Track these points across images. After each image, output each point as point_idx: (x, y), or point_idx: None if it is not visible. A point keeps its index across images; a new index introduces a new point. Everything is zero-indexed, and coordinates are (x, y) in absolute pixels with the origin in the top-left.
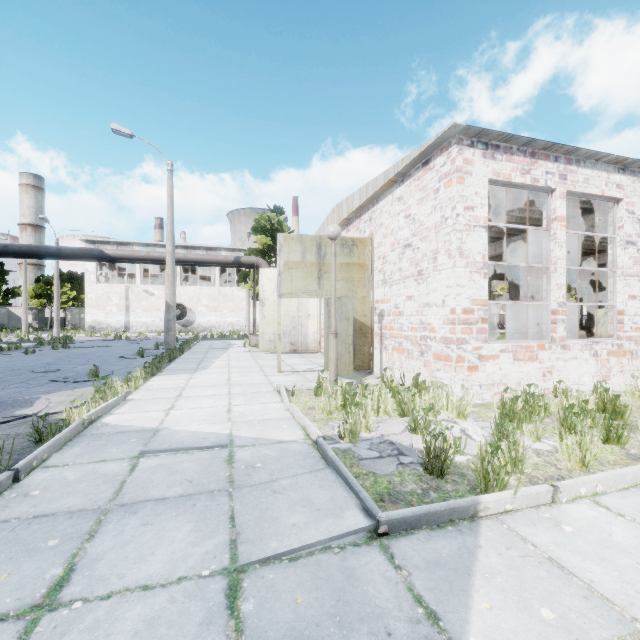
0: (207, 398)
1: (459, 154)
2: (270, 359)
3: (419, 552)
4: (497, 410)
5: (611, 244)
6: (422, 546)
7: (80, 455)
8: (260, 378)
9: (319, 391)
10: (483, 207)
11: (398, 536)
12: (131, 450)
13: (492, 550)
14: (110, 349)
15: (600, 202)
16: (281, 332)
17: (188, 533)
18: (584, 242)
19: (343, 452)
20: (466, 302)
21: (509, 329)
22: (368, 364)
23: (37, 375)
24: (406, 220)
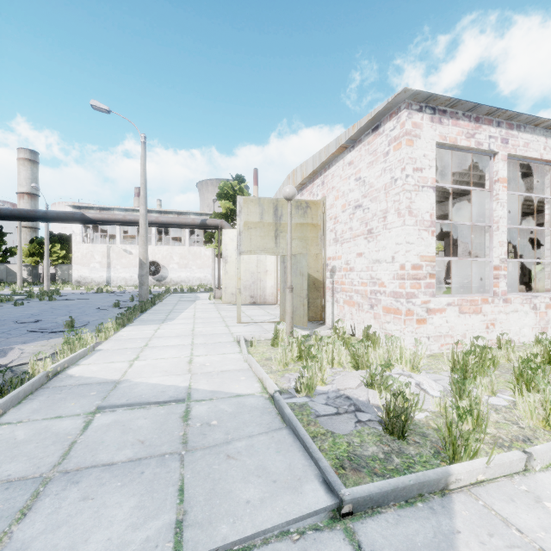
0: (171, 348)
1: (408, 118)
2: (232, 310)
3: (390, 540)
4: (447, 362)
5: (548, 205)
6: (392, 531)
7: (37, 410)
8: (222, 328)
9: (276, 342)
10: (431, 168)
11: (364, 516)
12: (89, 405)
13: (473, 537)
14: (91, 301)
15: (535, 167)
16: (242, 286)
17: (130, 511)
18: (515, 205)
19: (300, 407)
20: (415, 258)
21: (451, 284)
22: (321, 316)
23: (19, 325)
24: (356, 183)
